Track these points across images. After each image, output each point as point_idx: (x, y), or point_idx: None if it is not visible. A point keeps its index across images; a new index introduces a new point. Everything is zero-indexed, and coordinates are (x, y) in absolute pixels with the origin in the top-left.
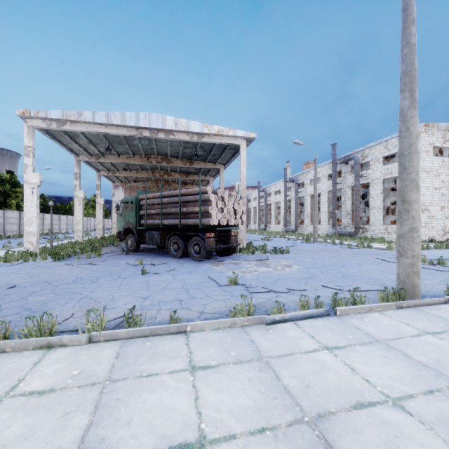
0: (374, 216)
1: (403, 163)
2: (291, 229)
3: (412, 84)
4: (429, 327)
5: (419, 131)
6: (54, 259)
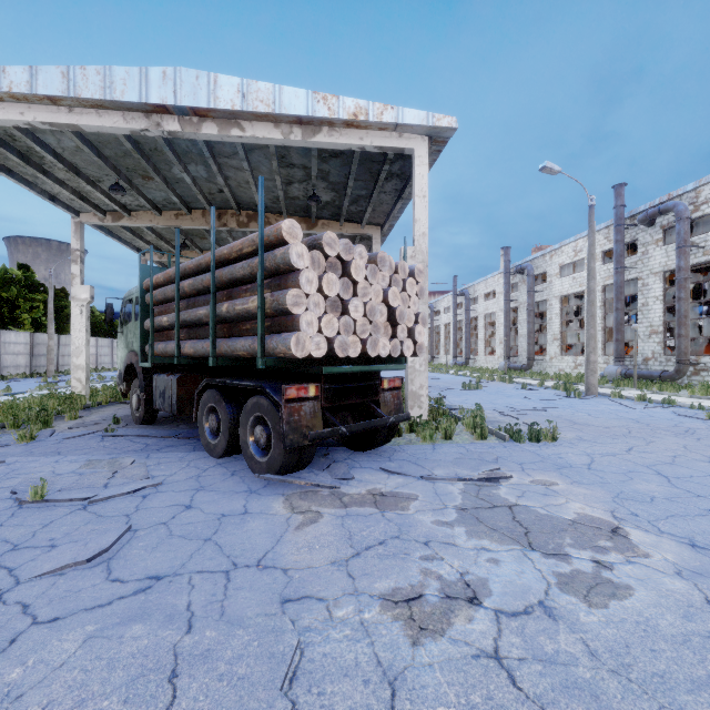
0: None
1: None
2: (518, 363)
3: None
4: None
5: None
6: None
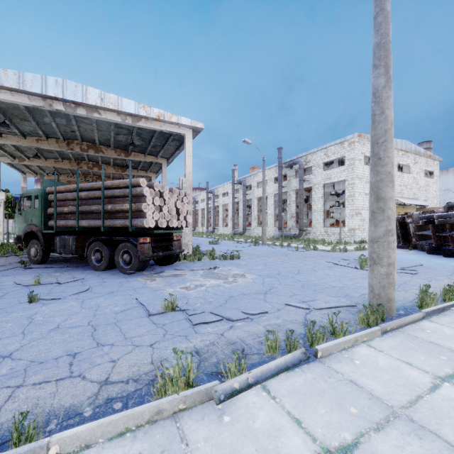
0: (316, 219)
1: (378, 152)
2: (239, 231)
3: (387, 59)
4: (435, 365)
5: (354, 140)
6: None
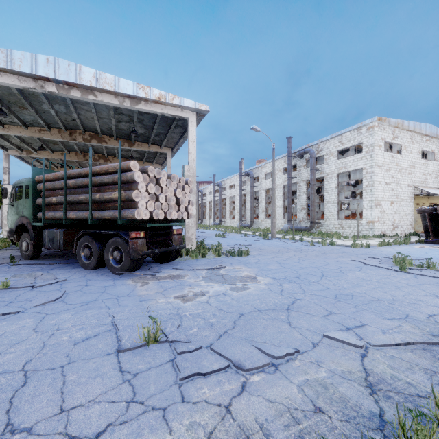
0: (329, 211)
1: None
2: (246, 224)
3: None
4: None
5: (373, 125)
6: None
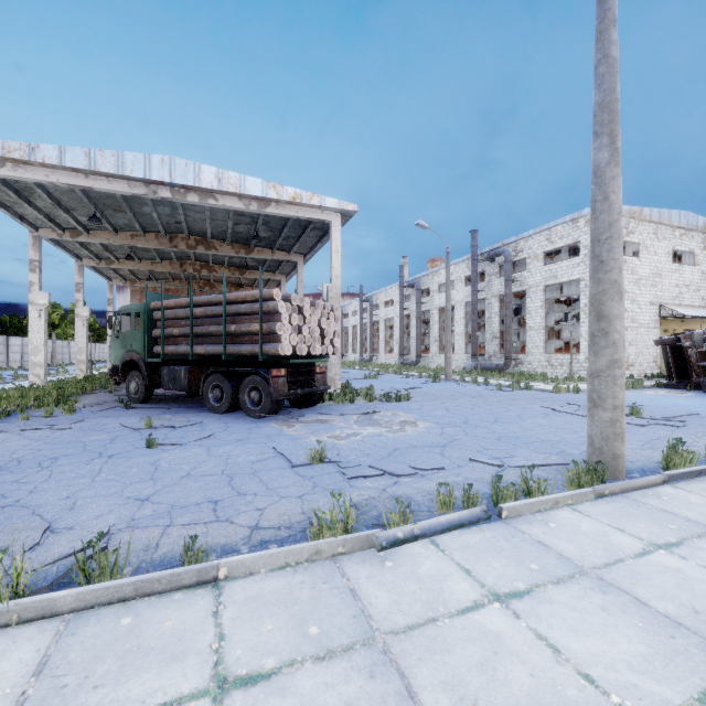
0: (533, 341)
1: (599, 253)
2: (410, 360)
3: (612, 124)
4: (656, 533)
5: None
6: None
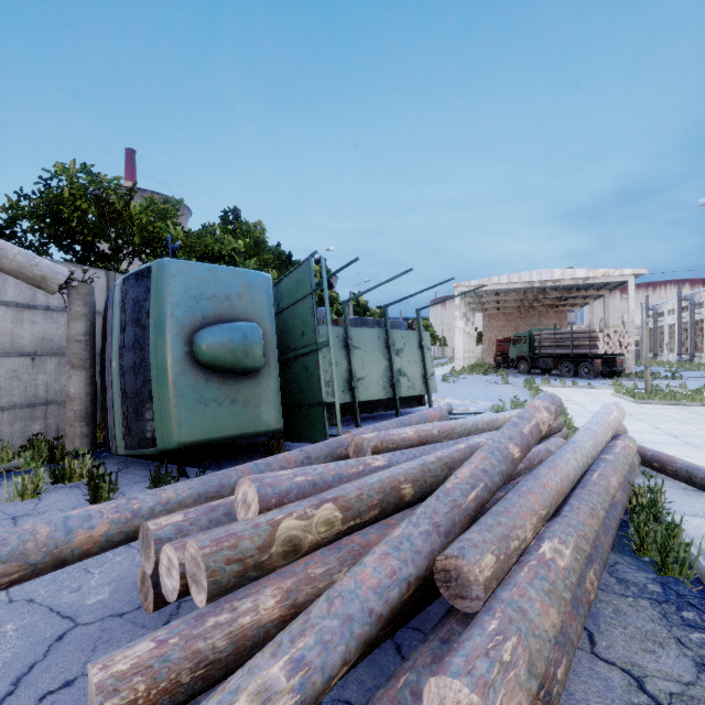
0: None
1: None
2: None
3: None
4: None
5: None
6: (483, 374)
